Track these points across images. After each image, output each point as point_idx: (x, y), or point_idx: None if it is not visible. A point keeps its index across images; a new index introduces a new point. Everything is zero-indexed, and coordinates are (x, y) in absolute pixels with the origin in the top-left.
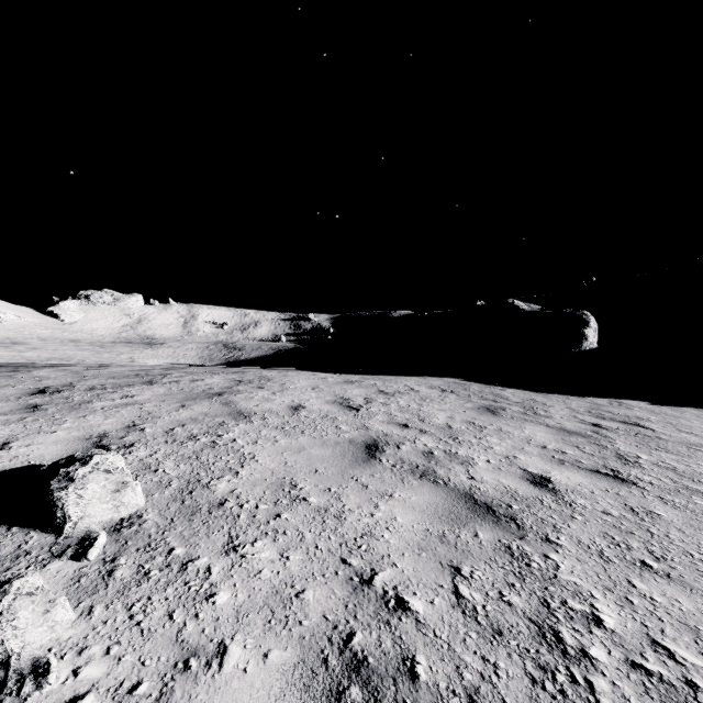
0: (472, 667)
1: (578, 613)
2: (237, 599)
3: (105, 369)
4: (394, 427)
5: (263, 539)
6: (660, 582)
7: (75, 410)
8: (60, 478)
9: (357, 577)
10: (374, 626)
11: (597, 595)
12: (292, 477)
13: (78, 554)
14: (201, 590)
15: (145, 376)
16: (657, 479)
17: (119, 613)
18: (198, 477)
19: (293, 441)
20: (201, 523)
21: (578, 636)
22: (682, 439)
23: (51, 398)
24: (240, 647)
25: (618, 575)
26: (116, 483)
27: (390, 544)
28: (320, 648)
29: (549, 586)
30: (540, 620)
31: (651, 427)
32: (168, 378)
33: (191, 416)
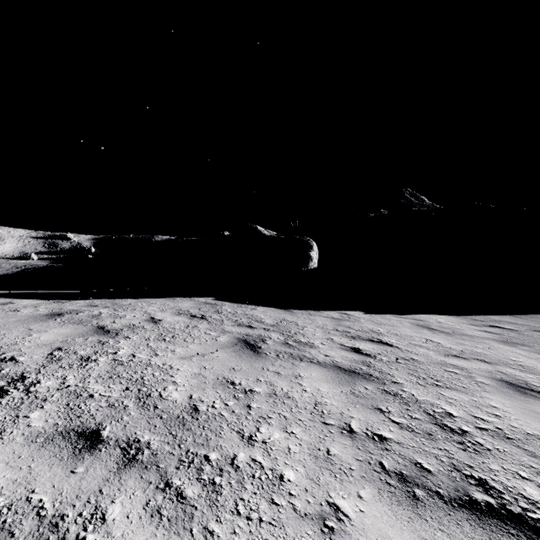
0: None
1: None
2: None
3: None
4: (53, 461)
5: None
6: None
7: None
8: None
9: None
10: None
11: None
12: None
13: None
14: None
15: None
16: None
17: None
18: None
19: None
20: None
21: None
22: (429, 358)
23: None
24: None
25: None
26: None
27: None
28: None
29: None
30: None
31: (394, 344)
32: None
33: None
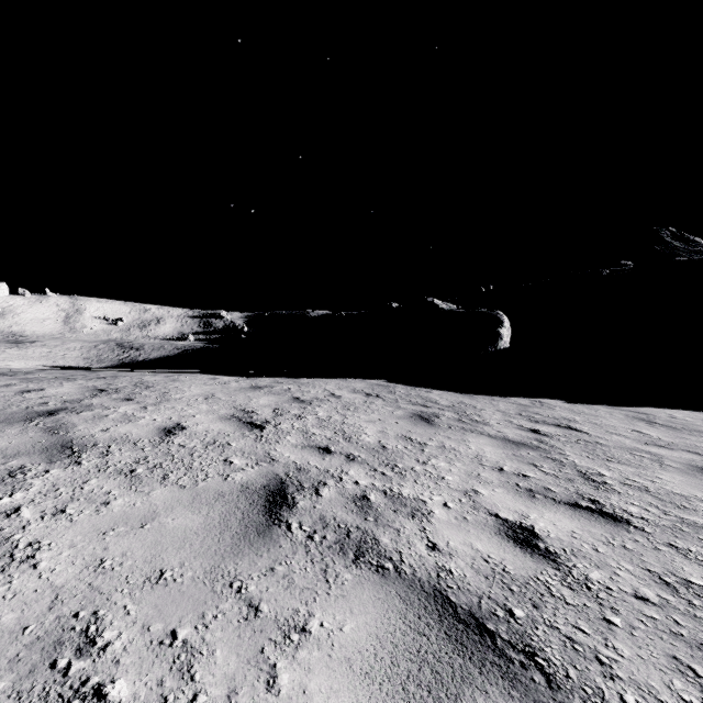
0: None
1: None
2: None
3: None
4: (312, 454)
5: None
6: None
7: None
8: None
9: None
10: None
11: None
12: (98, 606)
13: None
14: None
15: None
16: (644, 510)
17: None
18: None
19: (140, 498)
20: None
21: None
22: (619, 444)
23: None
24: None
25: None
26: None
27: None
28: None
29: None
30: None
31: (584, 430)
32: None
33: None
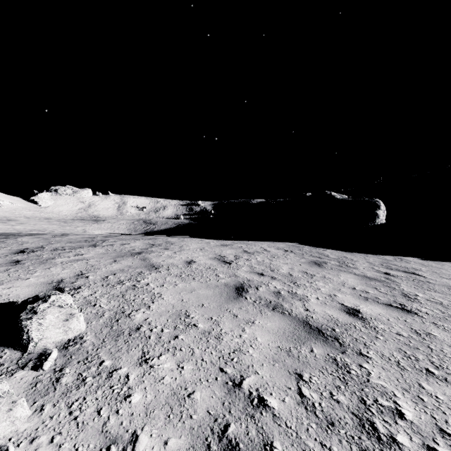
0: (314, 450)
1: (386, 408)
2: (147, 398)
3: (66, 237)
4: (254, 275)
5: (165, 354)
6: (441, 385)
7: (43, 264)
8: (28, 311)
9: (231, 381)
10: (243, 419)
11: (398, 395)
12: (186, 309)
13: (36, 365)
14: (121, 392)
15: (91, 241)
16: (430, 310)
17: (62, 410)
18: (122, 309)
19: (187, 284)
20: (123, 342)
21: (387, 426)
22: (444, 283)
23: (28, 256)
24: (147, 436)
25: (411, 379)
26: (66, 315)
27: (253, 357)
28: (204, 436)
29: (364, 387)
30: (360, 413)
31: (423, 275)
32: (106, 242)
33: (120, 268)
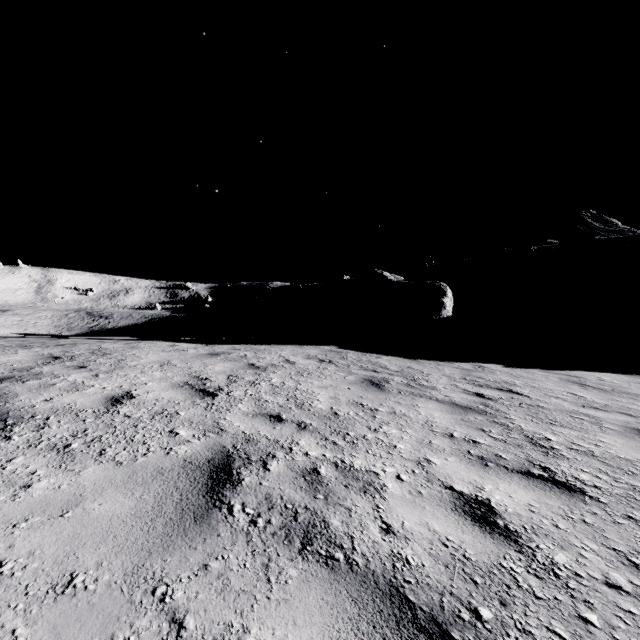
0: None
1: None
2: None
3: None
4: (262, 423)
5: None
6: None
7: None
8: None
9: None
10: None
11: None
12: None
13: None
14: None
15: None
16: (595, 477)
17: None
18: None
19: (68, 479)
20: None
21: None
22: (559, 406)
23: None
24: None
25: None
26: None
27: None
28: None
29: None
30: None
31: (525, 394)
32: None
33: None
